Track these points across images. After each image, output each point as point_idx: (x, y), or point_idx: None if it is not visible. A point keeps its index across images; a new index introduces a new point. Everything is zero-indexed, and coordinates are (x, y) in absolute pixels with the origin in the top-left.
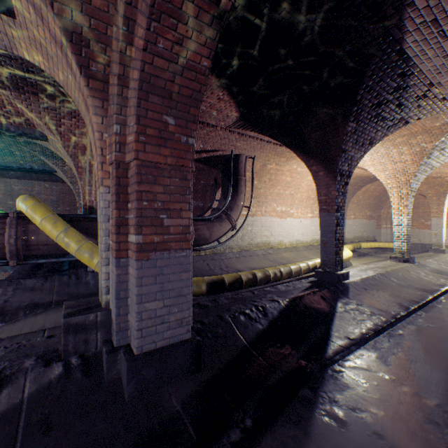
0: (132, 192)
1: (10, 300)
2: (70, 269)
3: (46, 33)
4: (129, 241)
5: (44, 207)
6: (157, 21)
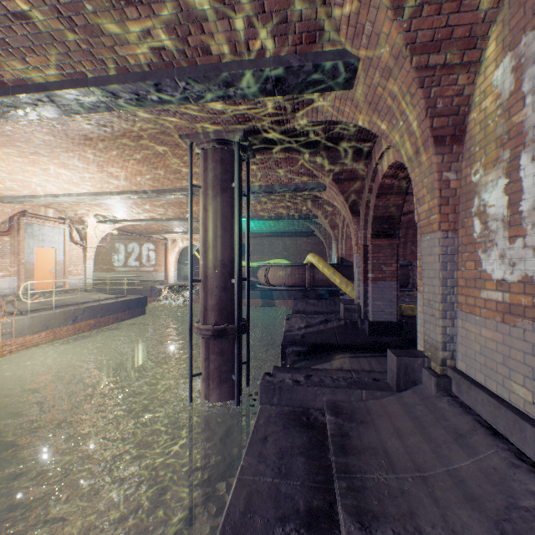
0: (369, 257)
1: (305, 308)
2: (330, 297)
3: (337, 197)
4: (368, 276)
5: (322, 260)
6: (378, 198)
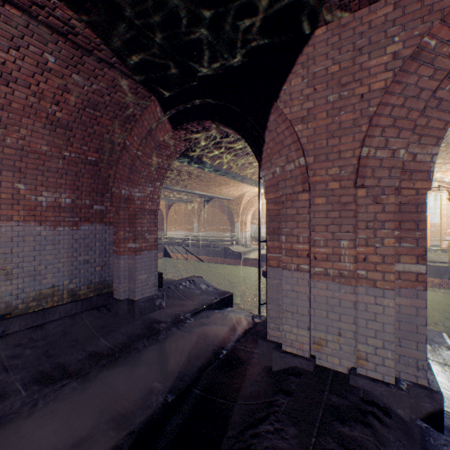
0: None
1: None
2: None
3: None
4: None
5: None
6: None
